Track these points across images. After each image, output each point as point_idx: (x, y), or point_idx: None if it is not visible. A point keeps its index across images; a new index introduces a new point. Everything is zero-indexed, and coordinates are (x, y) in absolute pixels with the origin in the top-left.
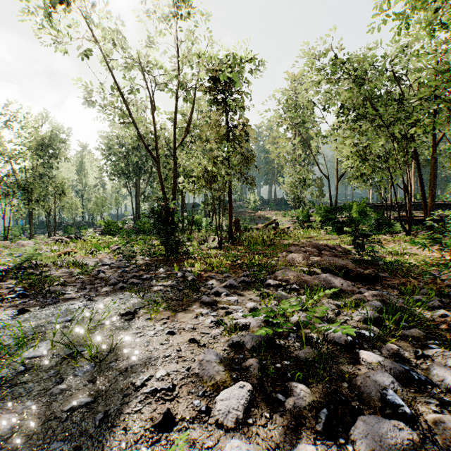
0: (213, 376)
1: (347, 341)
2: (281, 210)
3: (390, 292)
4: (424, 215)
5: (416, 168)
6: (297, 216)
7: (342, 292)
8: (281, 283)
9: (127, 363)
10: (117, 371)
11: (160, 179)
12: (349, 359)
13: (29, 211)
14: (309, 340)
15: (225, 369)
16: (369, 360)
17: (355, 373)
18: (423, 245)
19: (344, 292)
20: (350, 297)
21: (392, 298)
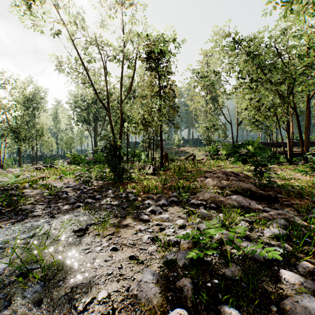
0: (150, 299)
1: (265, 258)
2: (197, 146)
3: (288, 210)
4: (301, 150)
5: (296, 116)
6: (209, 151)
7: (250, 210)
8: (202, 203)
9: (74, 282)
10: (63, 292)
11: (110, 124)
12: (271, 277)
13: (19, 147)
14: (233, 259)
15: (161, 290)
16: (292, 281)
17: (279, 293)
18: (305, 172)
19: (252, 210)
20: (258, 214)
21: (293, 216)
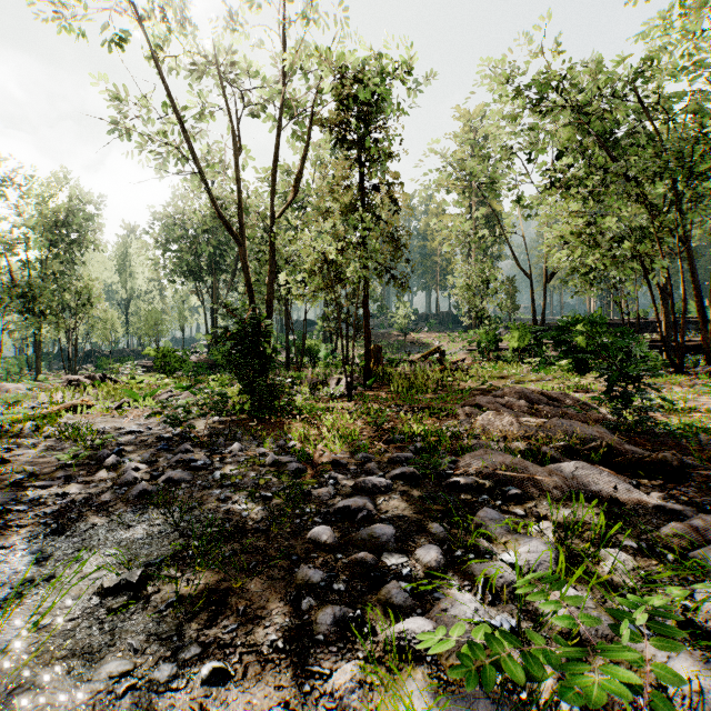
0: None
1: None
2: (448, 331)
3: None
4: (702, 339)
5: (687, 257)
6: (479, 341)
7: (620, 506)
8: (483, 484)
9: None
10: None
11: (244, 276)
12: None
13: (36, 333)
14: None
15: None
16: None
17: None
18: None
19: (627, 507)
20: (648, 522)
21: None
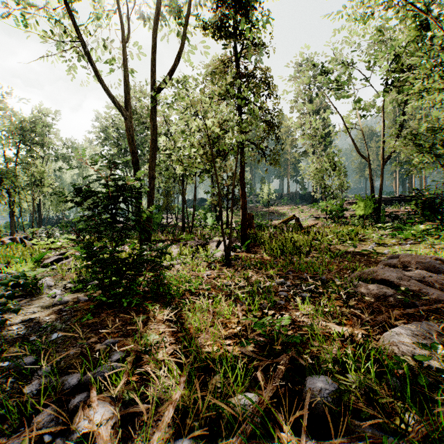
0: None
1: None
2: (296, 205)
3: None
4: None
5: None
6: (331, 210)
7: None
8: None
9: None
10: None
11: (130, 146)
12: None
13: (10, 206)
14: None
15: None
16: None
17: None
18: None
19: None
20: None
21: None
